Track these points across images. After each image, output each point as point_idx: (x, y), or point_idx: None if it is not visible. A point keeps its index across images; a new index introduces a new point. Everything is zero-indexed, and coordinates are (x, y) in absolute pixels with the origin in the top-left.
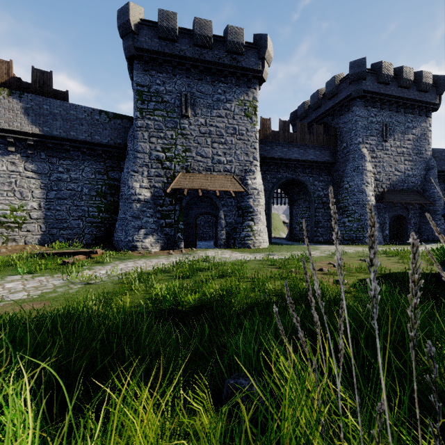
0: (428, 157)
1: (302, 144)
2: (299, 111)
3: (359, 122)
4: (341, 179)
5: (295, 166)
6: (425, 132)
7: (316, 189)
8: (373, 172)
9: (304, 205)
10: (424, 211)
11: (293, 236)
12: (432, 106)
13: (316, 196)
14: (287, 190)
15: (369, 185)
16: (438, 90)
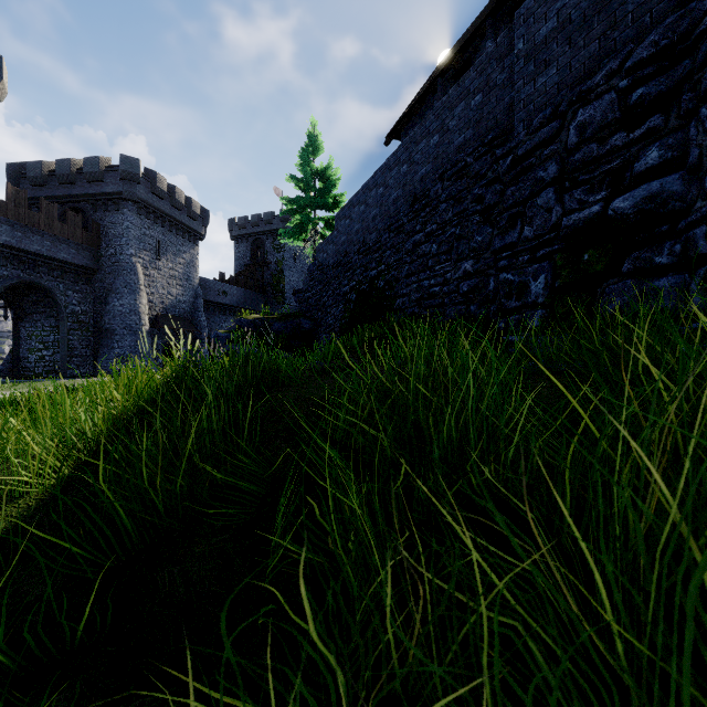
0: (196, 285)
1: (49, 234)
2: (30, 170)
3: (132, 231)
4: (108, 294)
5: (35, 263)
6: (194, 259)
7: (69, 302)
8: (147, 292)
9: (48, 323)
10: (193, 339)
11: (22, 372)
12: (199, 235)
13: (70, 312)
14: (10, 295)
15: (143, 307)
16: (204, 222)
